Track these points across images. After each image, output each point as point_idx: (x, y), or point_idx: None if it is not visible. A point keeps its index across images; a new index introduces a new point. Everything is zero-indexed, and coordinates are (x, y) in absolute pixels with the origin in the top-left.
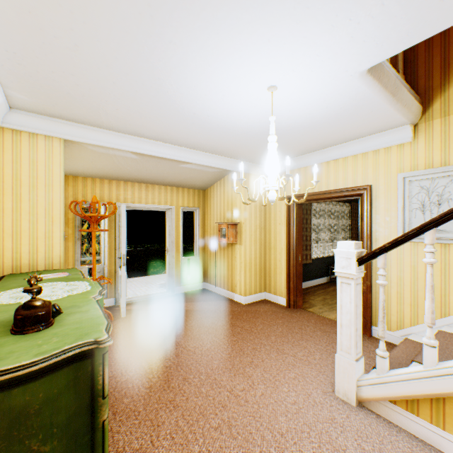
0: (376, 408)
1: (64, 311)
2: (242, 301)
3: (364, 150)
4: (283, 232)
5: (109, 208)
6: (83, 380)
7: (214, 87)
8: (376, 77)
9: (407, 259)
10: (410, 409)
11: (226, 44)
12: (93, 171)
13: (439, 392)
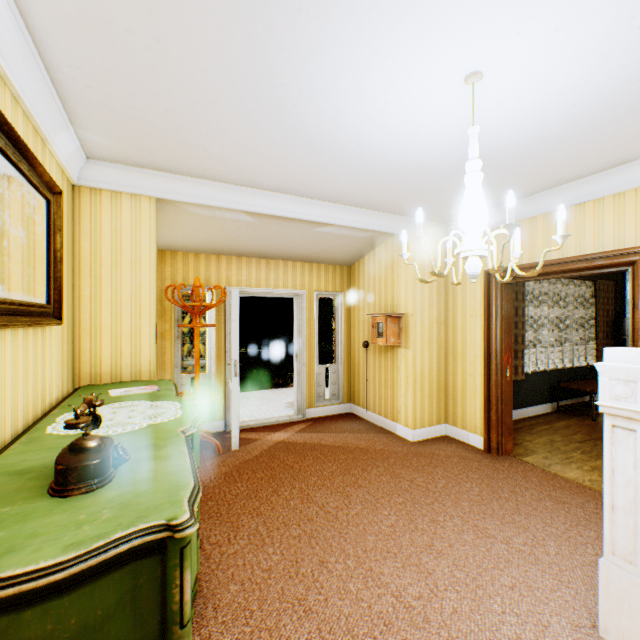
0: None
1: (134, 455)
2: (409, 437)
3: None
4: (478, 329)
5: (217, 294)
6: (147, 592)
7: (370, 88)
8: None
9: None
10: None
11: None
12: (196, 243)
13: None
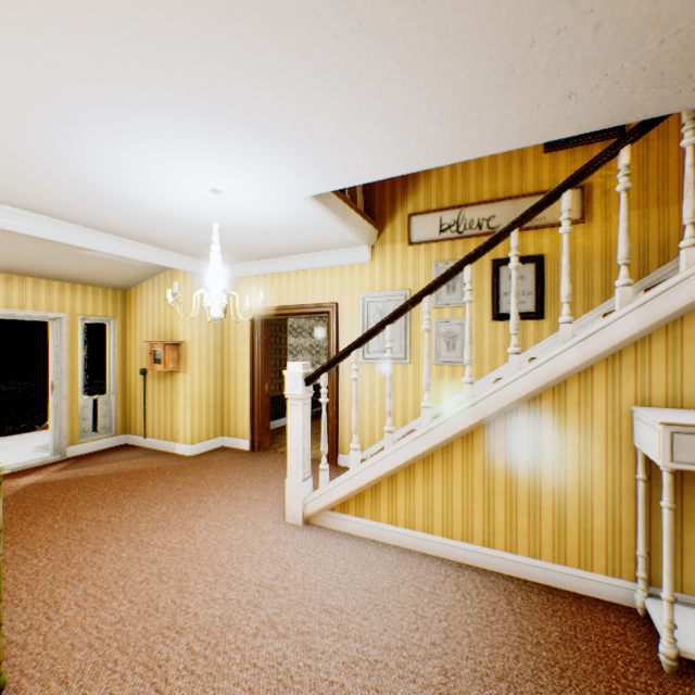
0: (320, 520)
1: None
2: (188, 453)
3: (332, 264)
4: (247, 355)
5: None
6: None
7: (141, 176)
8: (324, 202)
9: (367, 380)
10: (344, 510)
11: (155, 146)
12: None
13: (360, 486)
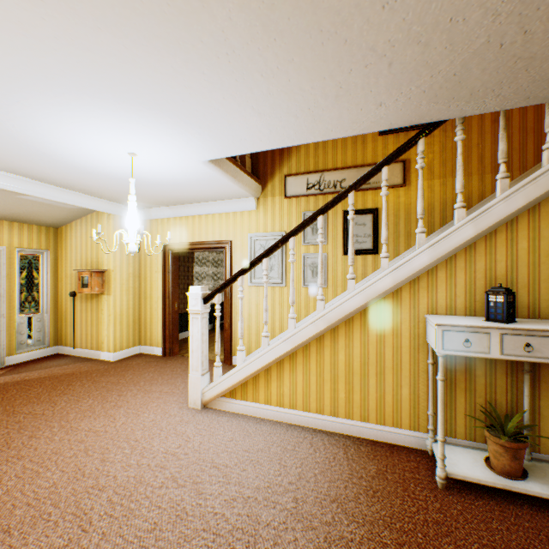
0: (215, 404)
1: None
2: (111, 359)
3: (227, 211)
4: (160, 280)
5: None
6: None
7: (71, 140)
8: (218, 165)
9: (254, 299)
10: (233, 396)
11: (82, 119)
12: None
13: (244, 377)
